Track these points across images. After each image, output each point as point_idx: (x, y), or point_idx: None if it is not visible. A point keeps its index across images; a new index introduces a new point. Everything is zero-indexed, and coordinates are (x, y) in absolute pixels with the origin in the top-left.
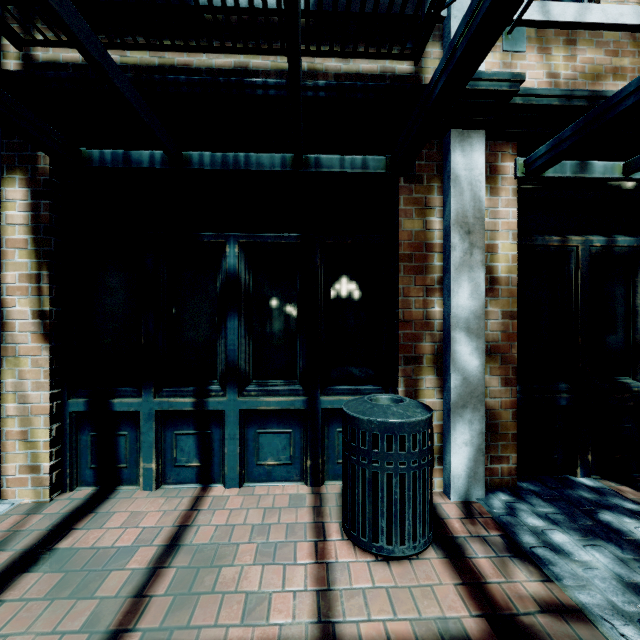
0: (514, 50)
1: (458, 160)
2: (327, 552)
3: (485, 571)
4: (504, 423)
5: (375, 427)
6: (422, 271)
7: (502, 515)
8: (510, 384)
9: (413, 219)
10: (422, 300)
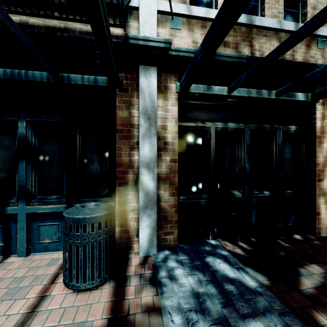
0: (175, 28)
1: (143, 81)
2: (49, 290)
3: (129, 293)
4: (171, 215)
5: (71, 220)
6: (128, 138)
7: (159, 262)
8: (174, 195)
9: (123, 111)
10: (128, 153)
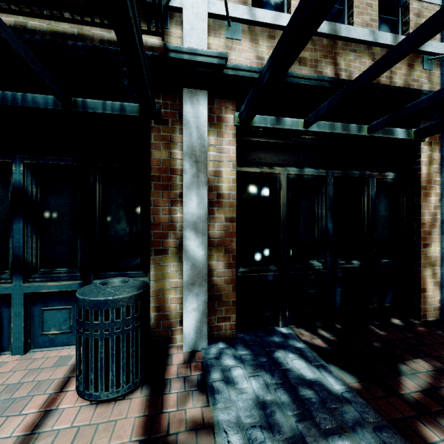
0: (233, 38)
1: (189, 110)
2: (56, 401)
3: (169, 403)
4: (227, 294)
5: (87, 304)
6: (168, 188)
7: (210, 359)
8: (231, 267)
9: (161, 150)
10: (168, 209)
